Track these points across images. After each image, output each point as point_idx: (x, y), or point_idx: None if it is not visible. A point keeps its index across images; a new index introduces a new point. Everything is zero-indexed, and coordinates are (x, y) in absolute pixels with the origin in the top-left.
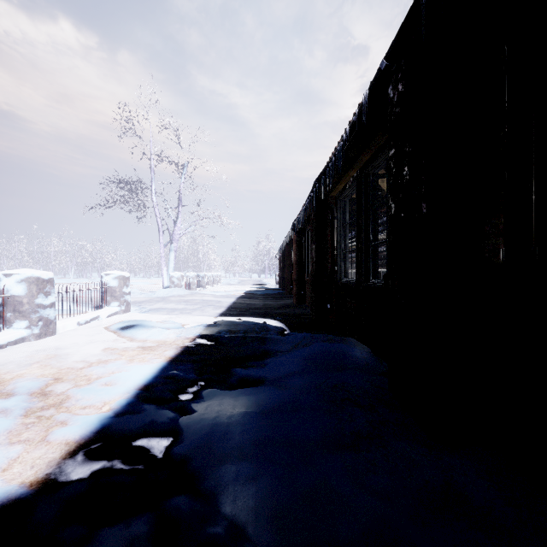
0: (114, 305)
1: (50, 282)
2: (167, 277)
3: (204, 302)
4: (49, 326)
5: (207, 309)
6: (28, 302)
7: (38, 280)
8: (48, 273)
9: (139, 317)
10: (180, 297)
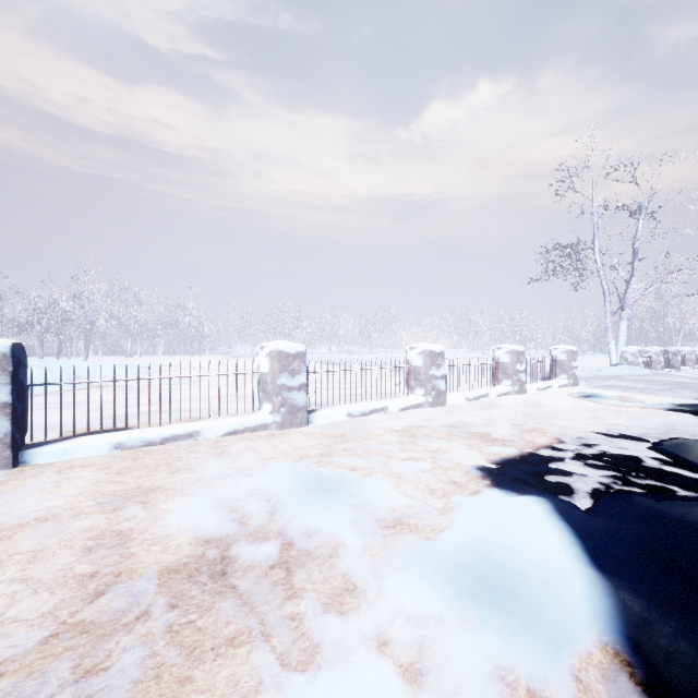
0: (562, 378)
1: (523, 354)
2: (616, 352)
3: (676, 384)
4: (522, 387)
5: (680, 392)
6: (511, 367)
7: (517, 352)
8: (521, 347)
9: (590, 391)
10: (637, 376)
